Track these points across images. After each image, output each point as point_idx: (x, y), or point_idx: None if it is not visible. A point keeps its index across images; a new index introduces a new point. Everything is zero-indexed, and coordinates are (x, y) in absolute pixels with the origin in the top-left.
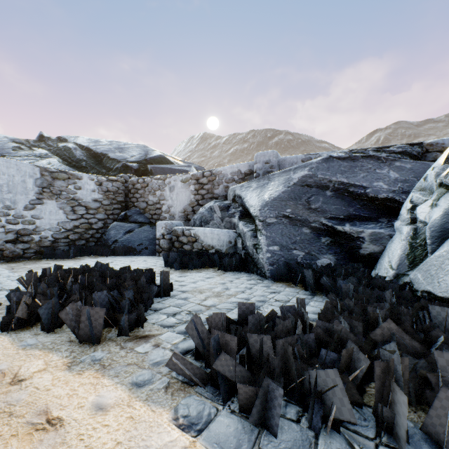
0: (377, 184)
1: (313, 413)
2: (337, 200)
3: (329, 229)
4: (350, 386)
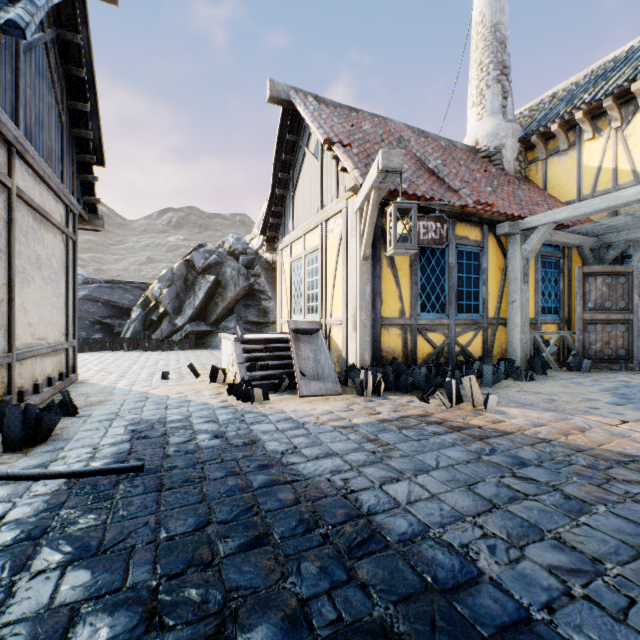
0: (124, 301)
1: (94, 350)
2: (104, 308)
3: (100, 321)
4: (101, 347)
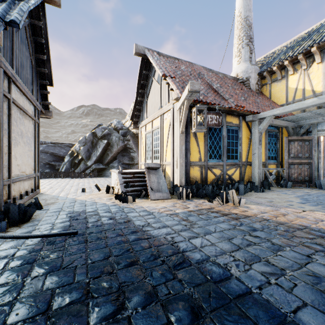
0: (61, 153)
1: (46, 178)
2: (51, 156)
3: (48, 163)
4: (49, 176)
